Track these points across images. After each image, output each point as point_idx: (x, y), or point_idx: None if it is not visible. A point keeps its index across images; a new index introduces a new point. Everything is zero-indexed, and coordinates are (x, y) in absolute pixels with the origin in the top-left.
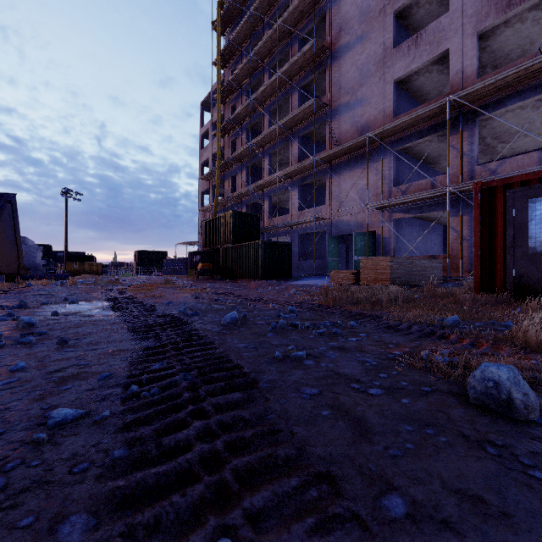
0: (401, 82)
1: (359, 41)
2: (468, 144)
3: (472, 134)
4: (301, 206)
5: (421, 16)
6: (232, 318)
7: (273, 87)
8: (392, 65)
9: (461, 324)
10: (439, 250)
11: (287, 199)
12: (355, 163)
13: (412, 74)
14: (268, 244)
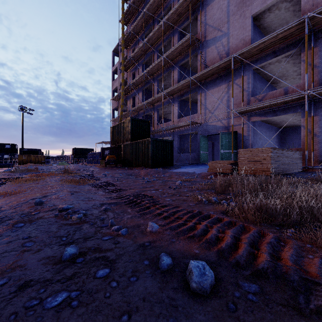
0: (256, 19)
1: None
2: (319, 57)
3: None
4: (180, 115)
5: None
6: None
7: (159, 32)
8: (250, 4)
9: None
10: (278, 146)
11: (169, 112)
12: (220, 81)
13: (265, 11)
14: (155, 141)
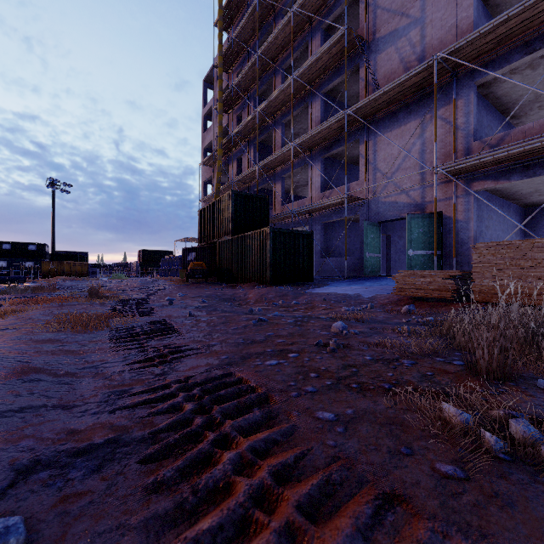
0: None
1: None
2: None
3: None
4: (324, 186)
5: None
6: None
7: (286, 33)
8: None
9: None
10: None
11: (304, 183)
12: (406, 114)
13: None
14: (278, 233)
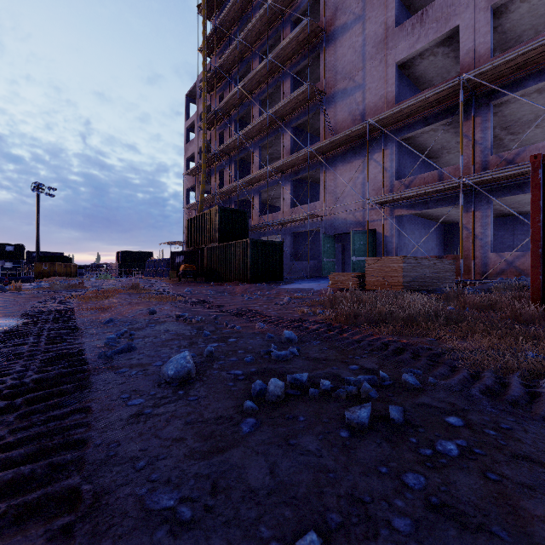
0: (403, 66)
1: (357, 20)
2: (481, 131)
3: (485, 120)
4: (294, 202)
5: None
6: (178, 367)
7: (263, 74)
8: (394, 46)
9: None
10: (440, 250)
11: (278, 196)
12: (352, 154)
13: (416, 57)
14: (257, 243)
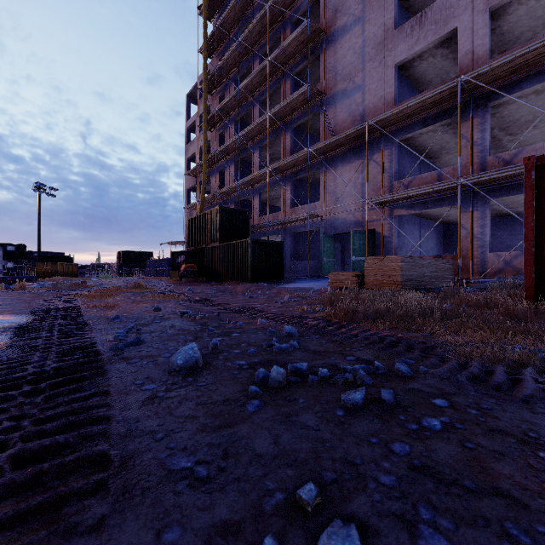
0: (403, 68)
1: (357, 22)
2: (479, 132)
3: (483, 121)
4: (294, 203)
5: None
6: (187, 357)
7: (263, 75)
8: (393, 48)
9: None
10: (439, 250)
11: (278, 196)
12: (352, 155)
13: (415, 59)
14: (257, 243)
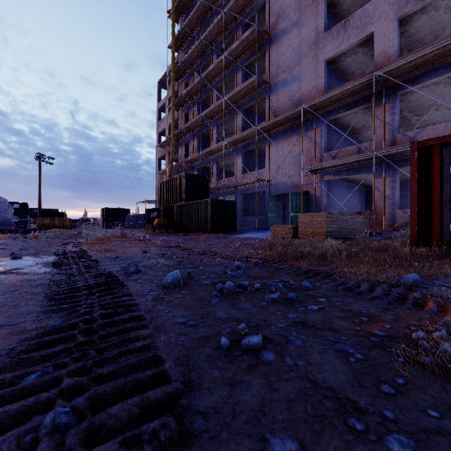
0: (331, 62)
1: (295, 26)
2: (390, 115)
3: (393, 106)
4: (245, 169)
5: (348, 5)
6: (173, 277)
7: (220, 67)
8: (323, 47)
9: (422, 284)
10: (361, 207)
11: (232, 164)
12: (291, 132)
13: (341, 55)
14: (215, 202)
